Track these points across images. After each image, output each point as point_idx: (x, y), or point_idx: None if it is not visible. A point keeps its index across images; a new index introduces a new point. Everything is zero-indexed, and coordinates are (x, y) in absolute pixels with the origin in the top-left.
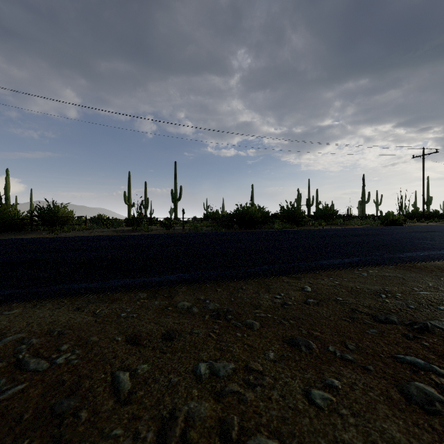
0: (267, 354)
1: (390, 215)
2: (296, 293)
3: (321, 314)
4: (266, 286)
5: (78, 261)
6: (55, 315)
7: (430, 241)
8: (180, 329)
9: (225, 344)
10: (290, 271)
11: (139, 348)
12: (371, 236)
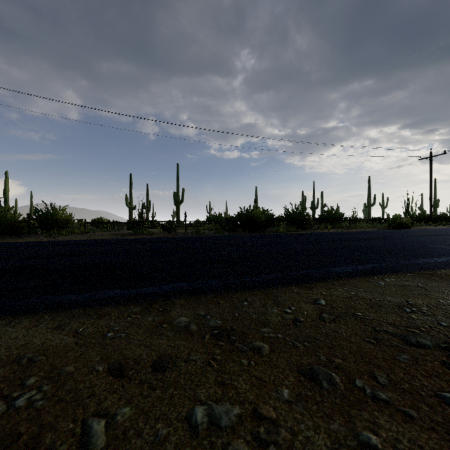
0: (280, 391)
1: (398, 218)
2: (308, 307)
3: (340, 334)
4: (274, 297)
5: (70, 268)
6: (29, 335)
7: (444, 245)
8: (174, 355)
9: (228, 376)
10: (300, 280)
11: (122, 382)
12: (381, 240)
